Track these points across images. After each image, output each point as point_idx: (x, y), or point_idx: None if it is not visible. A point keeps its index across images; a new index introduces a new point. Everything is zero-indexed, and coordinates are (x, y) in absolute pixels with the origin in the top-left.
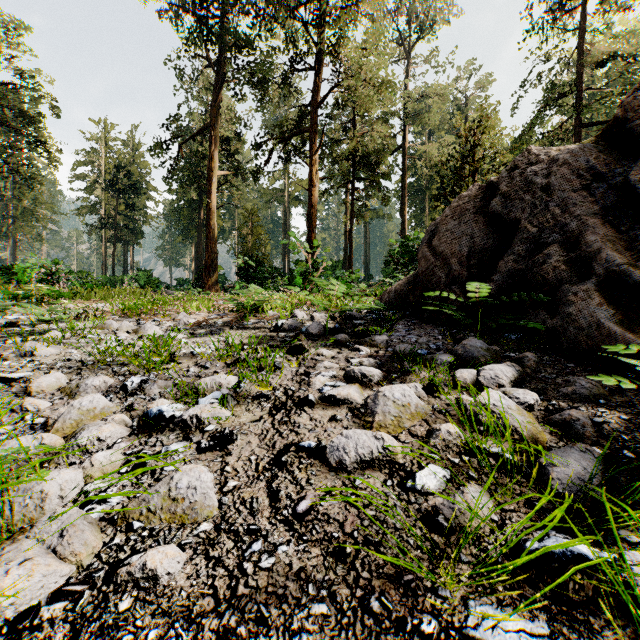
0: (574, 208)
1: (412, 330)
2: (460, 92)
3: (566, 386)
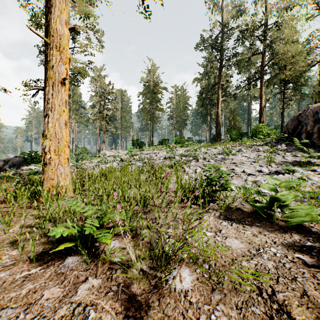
0: (308, 120)
1: (278, 143)
2: None
3: (293, 146)
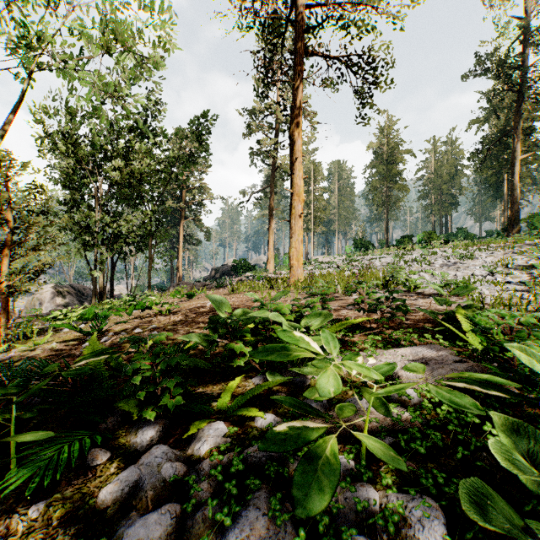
0: None
1: None
2: None
3: None
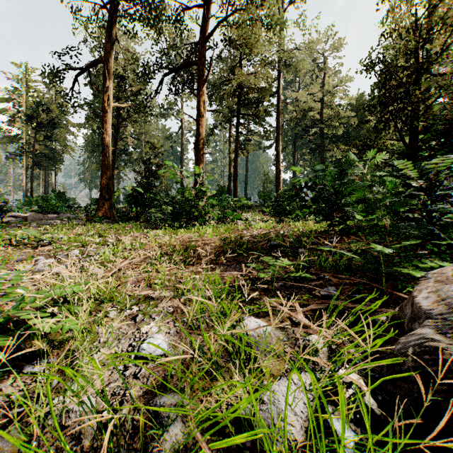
0: None
1: None
2: (320, 54)
3: None
